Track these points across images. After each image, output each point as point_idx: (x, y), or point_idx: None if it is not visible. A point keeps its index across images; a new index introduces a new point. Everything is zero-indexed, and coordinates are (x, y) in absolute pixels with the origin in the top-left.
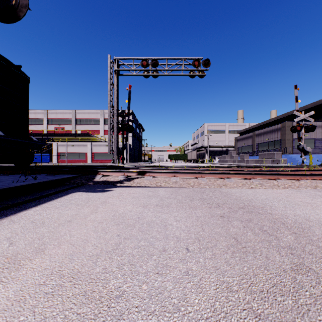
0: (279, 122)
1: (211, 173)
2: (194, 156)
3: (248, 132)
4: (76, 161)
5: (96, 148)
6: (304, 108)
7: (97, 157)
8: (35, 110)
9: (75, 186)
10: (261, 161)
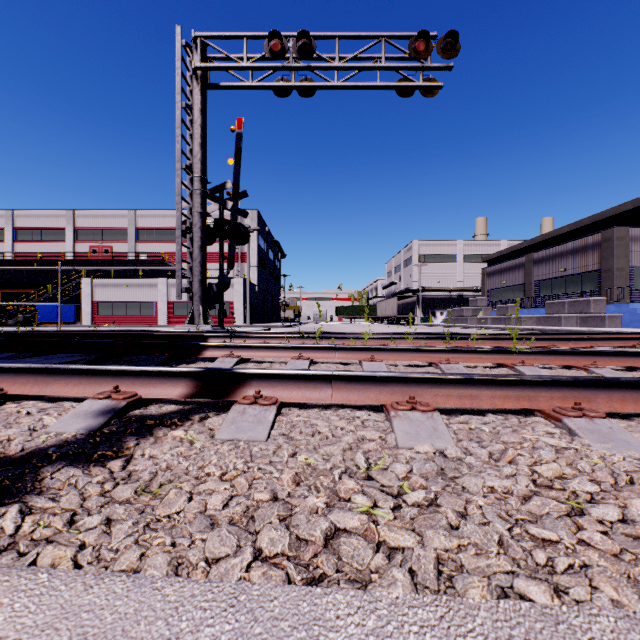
0: (583, 233)
1: (623, 387)
2: (392, 310)
3: (508, 258)
4: (134, 320)
5: None
6: None
7: (180, 311)
8: (48, 210)
9: None
10: (556, 319)
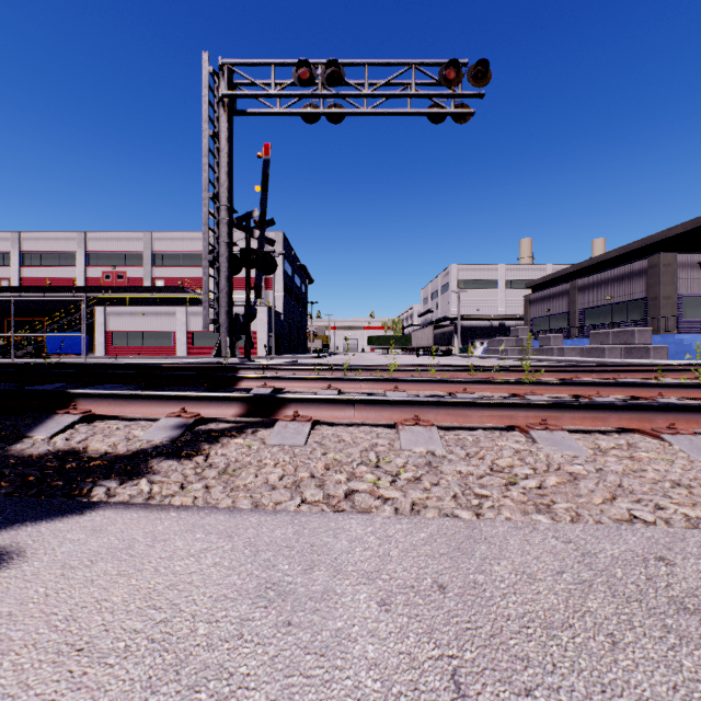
0: (632, 258)
1: (584, 409)
2: (428, 340)
3: (553, 284)
4: (151, 351)
5: (198, 320)
6: (696, 224)
7: (200, 341)
8: (58, 232)
9: None
10: (600, 351)
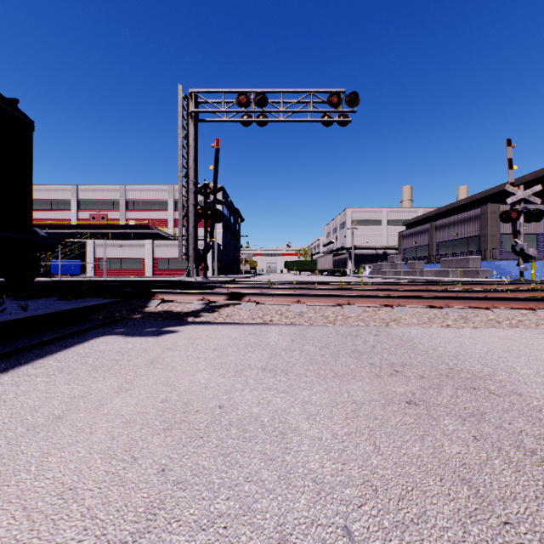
0: (476, 205)
1: (367, 297)
2: (329, 264)
3: (422, 223)
4: (127, 272)
5: (161, 250)
6: (518, 182)
7: (162, 265)
8: (57, 185)
9: (107, 323)
10: (446, 272)
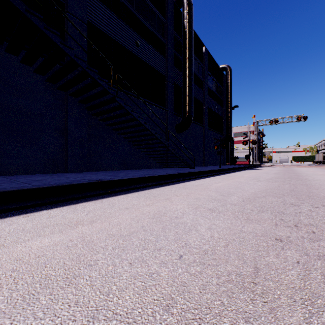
0: None
1: (292, 165)
2: (320, 158)
3: None
4: None
5: None
6: None
7: None
8: None
9: (258, 167)
10: None
